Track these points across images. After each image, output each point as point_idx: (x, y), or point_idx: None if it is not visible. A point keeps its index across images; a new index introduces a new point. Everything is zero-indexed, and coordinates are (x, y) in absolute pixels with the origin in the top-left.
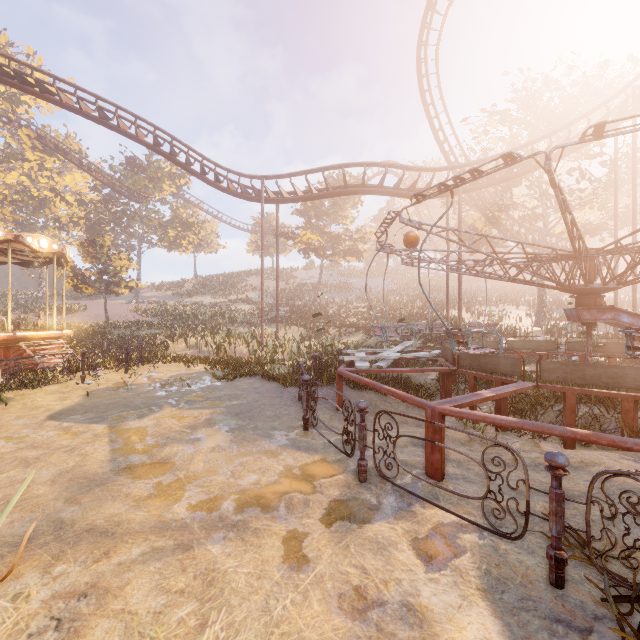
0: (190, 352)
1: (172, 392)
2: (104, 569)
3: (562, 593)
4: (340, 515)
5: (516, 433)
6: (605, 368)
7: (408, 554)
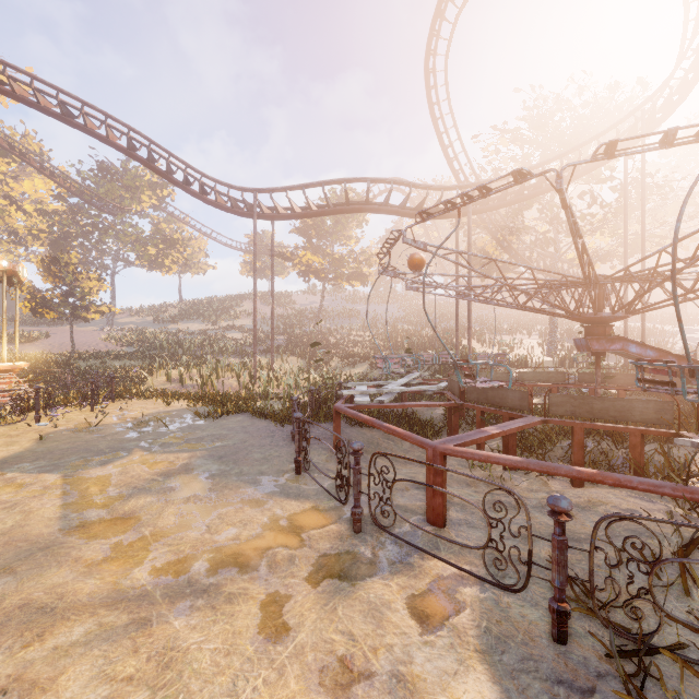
0: (171, 386)
1: (145, 433)
2: (34, 656)
3: (565, 649)
4: (329, 572)
5: (524, 471)
6: (613, 401)
7: (402, 614)
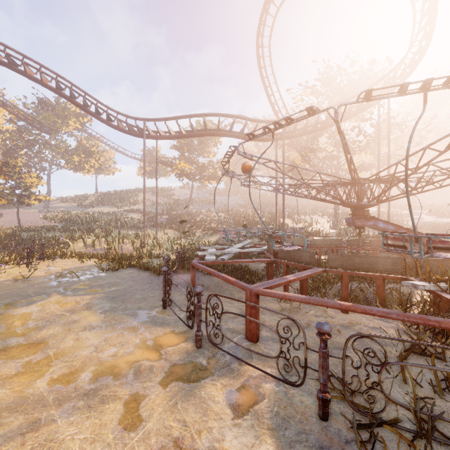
0: (86, 250)
1: (63, 282)
2: None
3: (327, 424)
4: (176, 377)
5: None
6: (366, 258)
7: (222, 405)
